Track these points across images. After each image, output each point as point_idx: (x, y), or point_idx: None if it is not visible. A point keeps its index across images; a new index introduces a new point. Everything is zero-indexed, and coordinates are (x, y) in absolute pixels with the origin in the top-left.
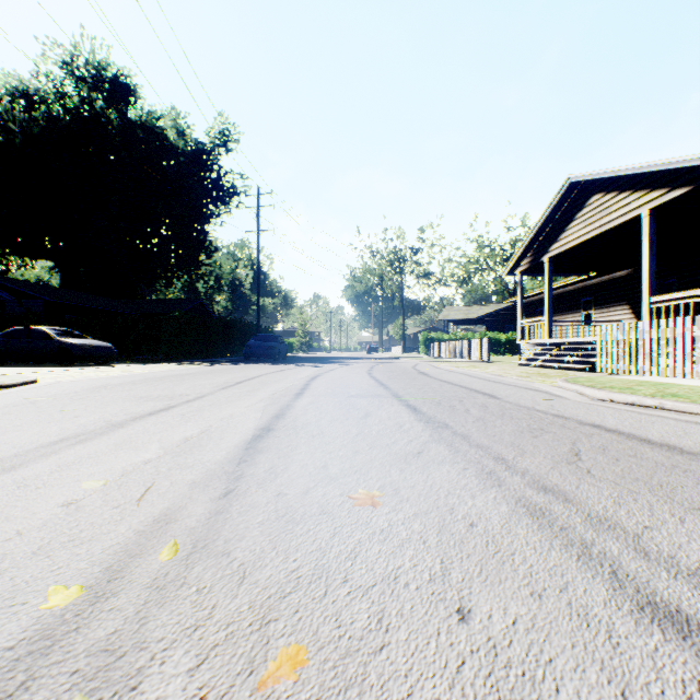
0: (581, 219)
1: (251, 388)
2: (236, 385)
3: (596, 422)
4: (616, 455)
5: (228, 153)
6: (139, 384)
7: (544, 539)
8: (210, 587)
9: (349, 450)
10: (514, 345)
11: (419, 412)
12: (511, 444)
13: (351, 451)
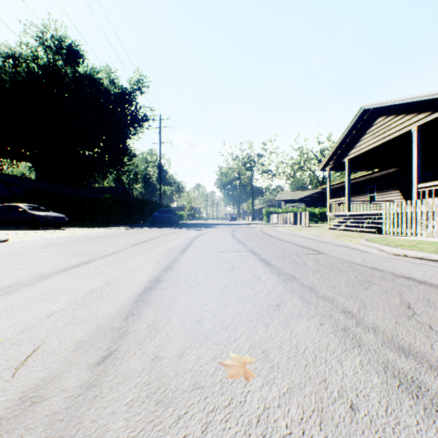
0: (370, 133)
1: (151, 246)
2: (142, 243)
3: (406, 274)
4: None
5: (141, 94)
6: (76, 242)
7: None
8: None
9: (220, 302)
10: (323, 215)
11: (270, 265)
12: (350, 296)
13: (222, 303)
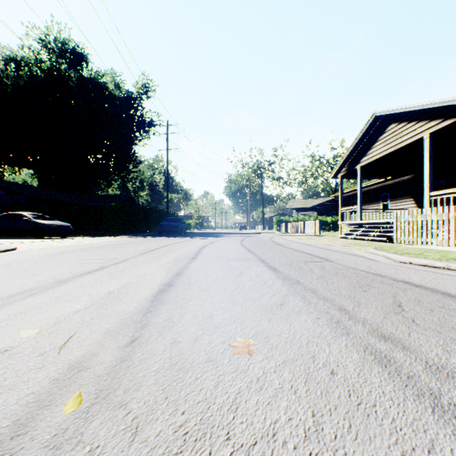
0: (382, 140)
1: (160, 254)
2: (151, 252)
3: (405, 279)
4: (429, 306)
5: (148, 99)
6: (85, 251)
7: (397, 389)
8: (102, 447)
9: (229, 302)
10: (336, 224)
11: (277, 272)
12: (348, 297)
13: (230, 303)
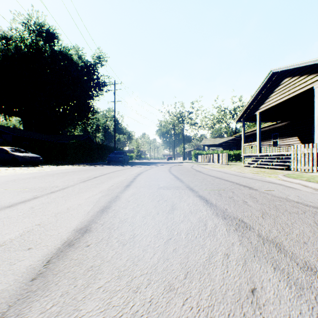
0: (277, 91)
1: (100, 181)
2: (93, 179)
3: None
4: None
5: (102, 66)
6: (36, 178)
7: None
8: None
9: (160, 281)
10: (237, 156)
11: (211, 204)
12: None
13: (163, 285)
